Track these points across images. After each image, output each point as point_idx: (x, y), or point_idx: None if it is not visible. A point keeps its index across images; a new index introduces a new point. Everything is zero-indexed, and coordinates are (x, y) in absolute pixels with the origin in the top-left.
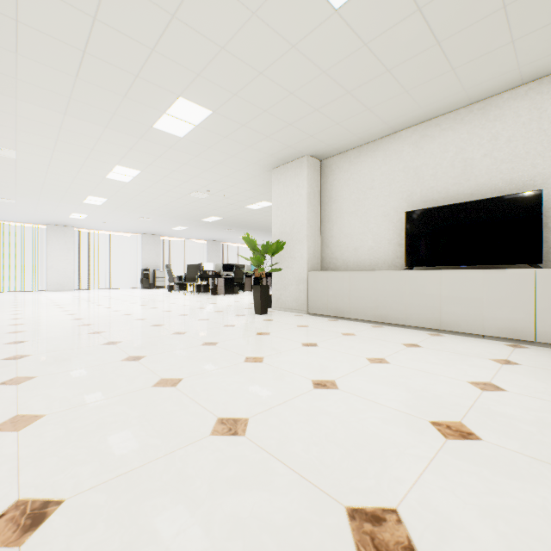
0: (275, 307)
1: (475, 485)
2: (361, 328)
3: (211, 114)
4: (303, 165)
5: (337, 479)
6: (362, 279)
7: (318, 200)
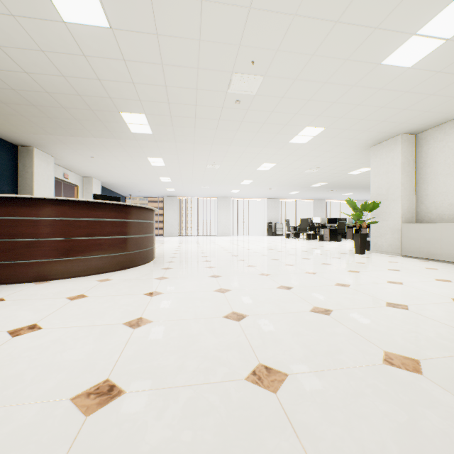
0: (372, 250)
1: (451, 309)
2: (447, 267)
3: (324, 129)
4: (397, 142)
5: (386, 298)
6: (453, 229)
7: (412, 166)
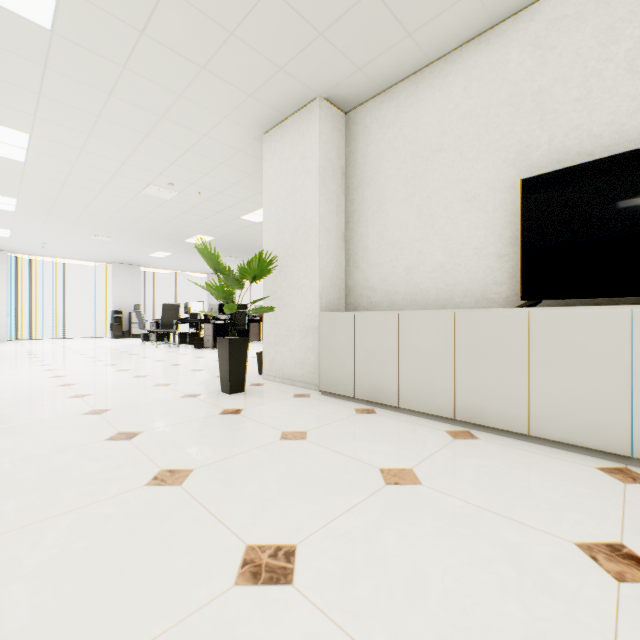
0: (266, 376)
1: None
2: (426, 443)
3: None
4: (312, 117)
5: None
6: (426, 327)
7: (340, 183)
